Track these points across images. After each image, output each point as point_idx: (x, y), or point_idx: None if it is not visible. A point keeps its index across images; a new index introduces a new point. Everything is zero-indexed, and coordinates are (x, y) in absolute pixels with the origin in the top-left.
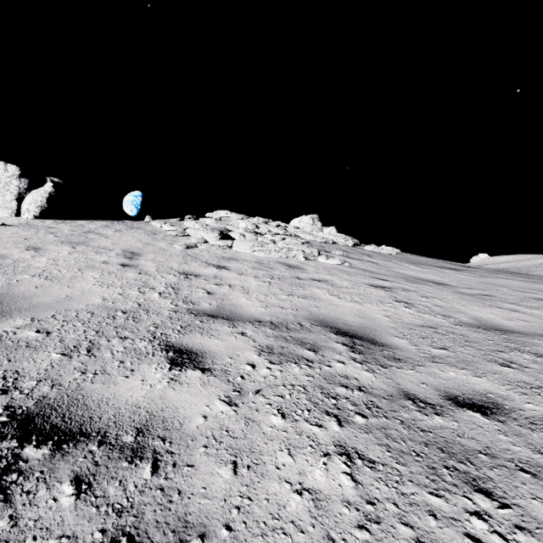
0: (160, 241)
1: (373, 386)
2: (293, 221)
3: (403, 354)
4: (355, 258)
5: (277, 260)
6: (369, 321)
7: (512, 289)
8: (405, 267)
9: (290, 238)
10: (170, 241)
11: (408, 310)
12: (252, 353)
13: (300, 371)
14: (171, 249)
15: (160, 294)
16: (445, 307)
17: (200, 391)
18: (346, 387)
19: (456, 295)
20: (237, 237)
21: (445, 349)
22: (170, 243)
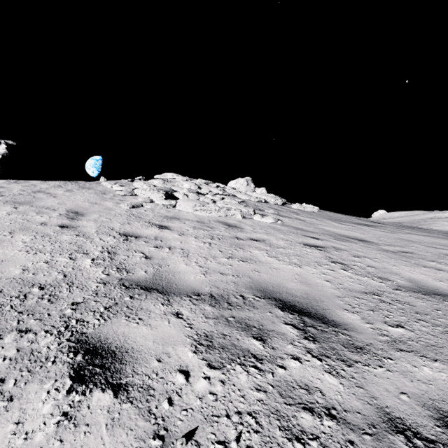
0: (108, 200)
1: (345, 405)
2: (230, 182)
3: (361, 338)
4: (286, 216)
5: (216, 219)
6: (312, 289)
7: (424, 245)
8: (328, 224)
9: (228, 198)
10: (118, 200)
11: (346, 272)
12: (187, 348)
13: (248, 380)
14: (117, 208)
15: (93, 261)
16: (378, 268)
17: (102, 443)
18: (311, 410)
19: (382, 253)
20: (180, 196)
21: (401, 327)
22: (117, 202)
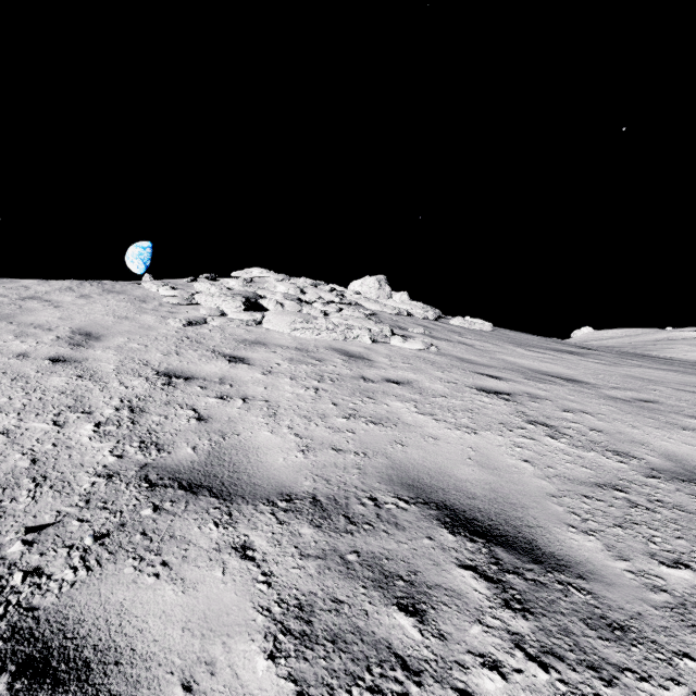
0: (149, 313)
1: None
2: (352, 283)
3: (617, 599)
4: (442, 338)
5: (329, 345)
6: (502, 479)
7: (672, 388)
8: (511, 351)
9: (349, 309)
10: (166, 313)
11: (556, 442)
12: (254, 646)
13: None
14: (162, 326)
15: (97, 427)
16: (608, 432)
17: None
18: None
19: (609, 404)
20: (271, 306)
21: (686, 568)
22: (163, 316)
